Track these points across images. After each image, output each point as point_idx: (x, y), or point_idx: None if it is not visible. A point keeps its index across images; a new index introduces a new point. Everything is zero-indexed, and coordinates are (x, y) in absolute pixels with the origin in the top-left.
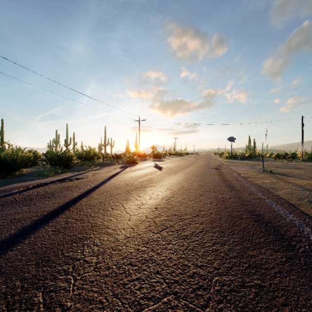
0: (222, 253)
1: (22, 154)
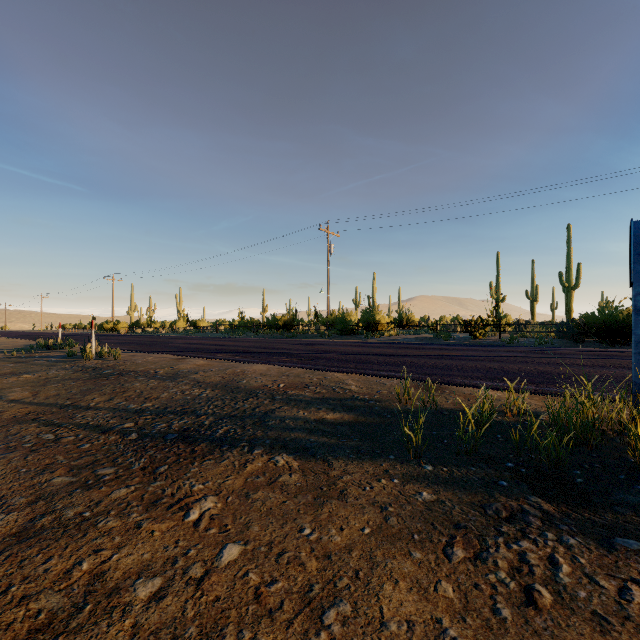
0: (476, 370)
1: None
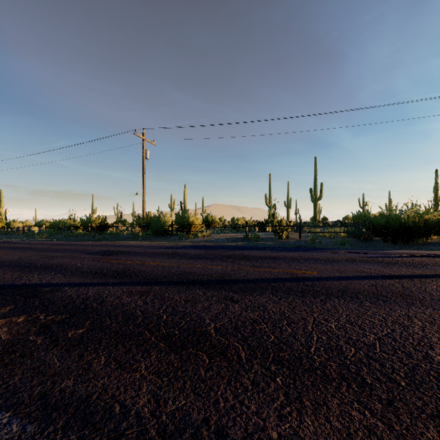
0: None
1: (428, 217)
